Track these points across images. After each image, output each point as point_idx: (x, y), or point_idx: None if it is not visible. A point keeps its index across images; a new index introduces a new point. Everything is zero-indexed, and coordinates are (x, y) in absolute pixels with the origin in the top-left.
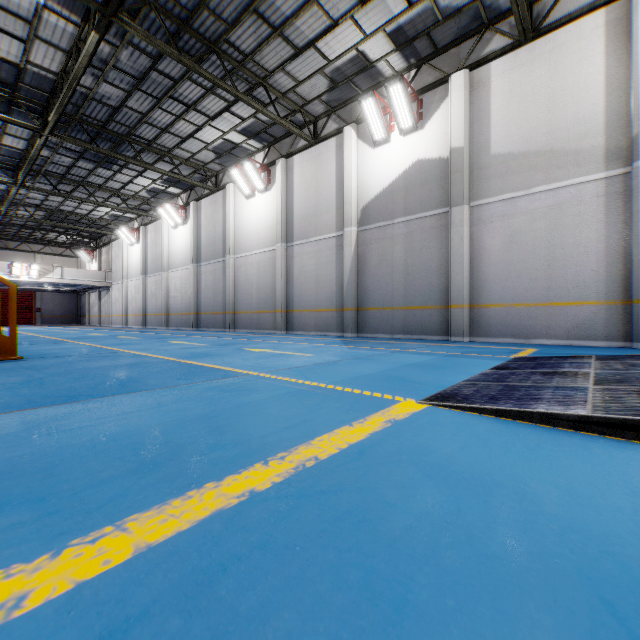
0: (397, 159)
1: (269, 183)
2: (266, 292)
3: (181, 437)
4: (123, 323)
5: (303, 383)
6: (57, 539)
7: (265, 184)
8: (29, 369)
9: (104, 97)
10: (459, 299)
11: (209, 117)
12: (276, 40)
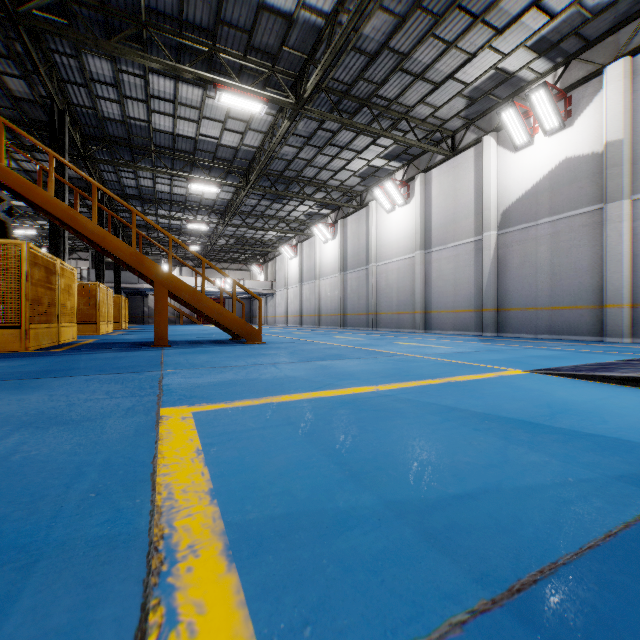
0: (541, 160)
1: (408, 197)
2: (405, 295)
3: (390, 372)
4: (284, 322)
5: (446, 360)
6: (374, 384)
7: (404, 198)
8: (279, 348)
9: (284, 155)
10: (616, 298)
11: (358, 152)
12: (417, 83)
